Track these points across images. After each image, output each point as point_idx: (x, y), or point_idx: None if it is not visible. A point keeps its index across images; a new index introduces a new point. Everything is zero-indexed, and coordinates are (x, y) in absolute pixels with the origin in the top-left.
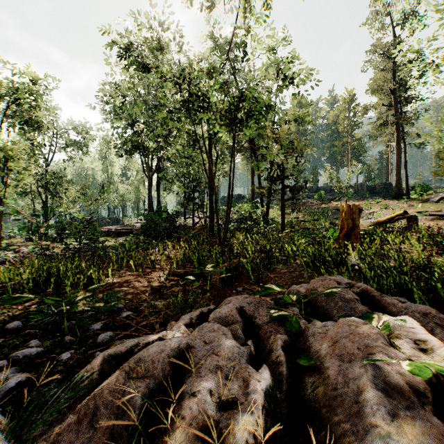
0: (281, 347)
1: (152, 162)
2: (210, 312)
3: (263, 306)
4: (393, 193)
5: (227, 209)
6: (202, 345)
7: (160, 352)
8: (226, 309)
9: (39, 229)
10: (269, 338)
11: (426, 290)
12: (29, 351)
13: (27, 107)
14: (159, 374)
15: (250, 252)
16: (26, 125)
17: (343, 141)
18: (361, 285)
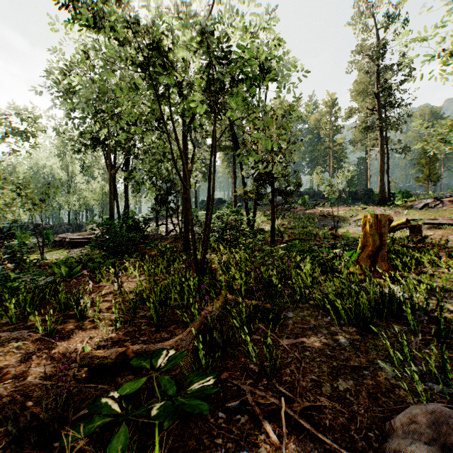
0: None
1: (115, 158)
2: None
3: None
4: (375, 199)
5: (207, 218)
6: None
7: None
8: None
9: None
10: None
11: None
12: None
13: None
14: None
15: (239, 280)
16: None
17: (325, 145)
18: None
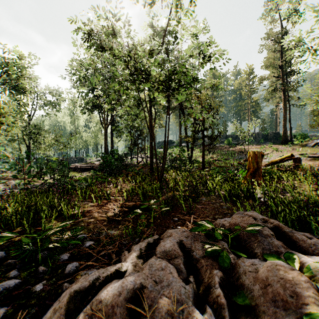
0: (218, 285)
1: (107, 117)
2: (155, 242)
3: (198, 239)
4: (280, 140)
5: (164, 154)
6: (154, 285)
7: (118, 295)
8: (169, 244)
9: (23, 169)
10: (205, 270)
11: (318, 221)
12: (8, 283)
13: (15, 77)
14: (118, 318)
15: (180, 186)
16: (14, 90)
17: (245, 102)
18: (273, 221)
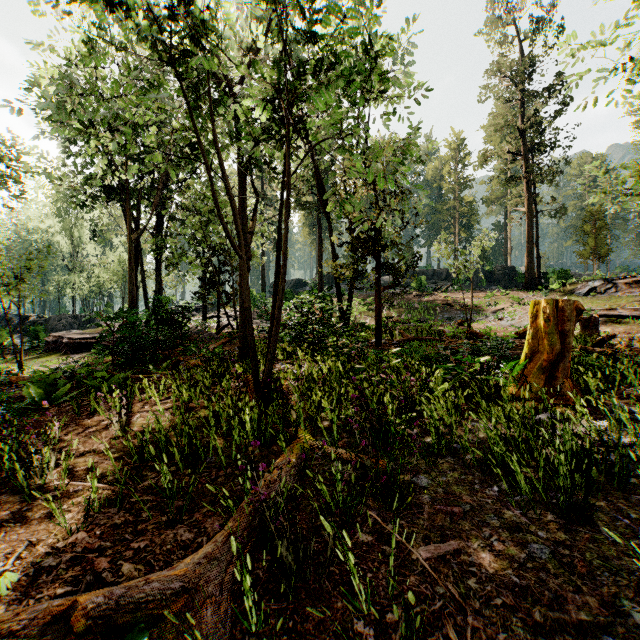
0: None
1: (139, 216)
2: None
3: None
4: (519, 282)
5: (274, 306)
6: None
7: None
8: None
9: None
10: None
11: None
12: None
13: None
14: None
15: (328, 410)
16: None
17: (449, 205)
18: None
